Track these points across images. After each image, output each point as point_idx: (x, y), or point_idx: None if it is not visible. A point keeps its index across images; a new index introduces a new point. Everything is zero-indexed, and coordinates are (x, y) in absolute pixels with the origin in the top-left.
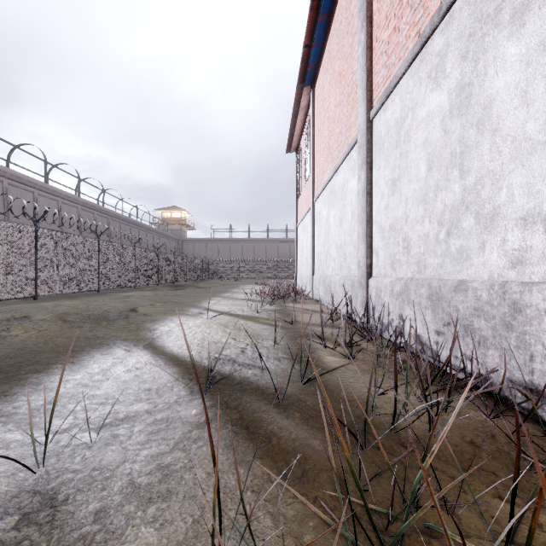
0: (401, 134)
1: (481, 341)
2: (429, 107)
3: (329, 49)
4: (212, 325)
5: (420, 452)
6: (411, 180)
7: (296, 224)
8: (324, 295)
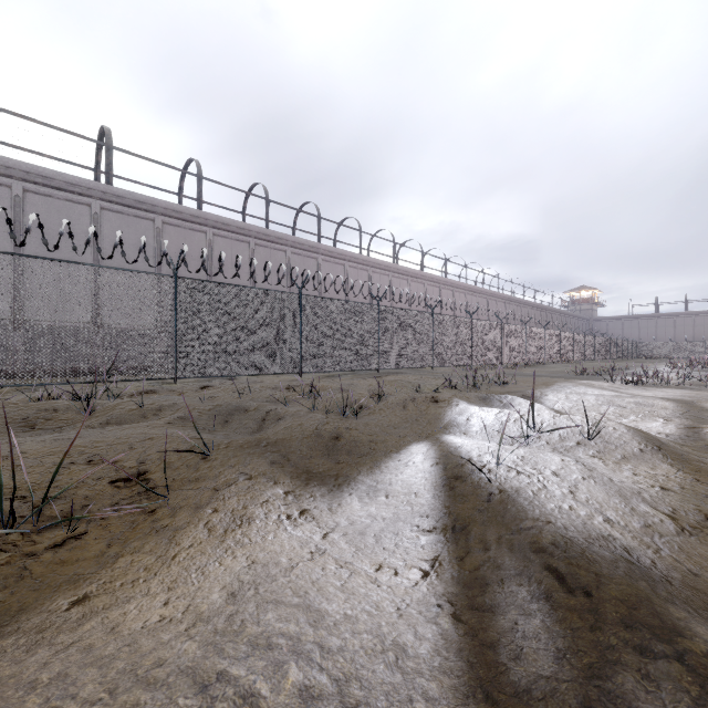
0: None
1: None
2: None
3: None
4: None
5: None
6: None
7: None
8: None
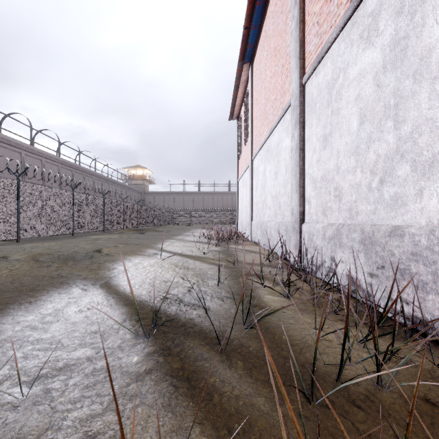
0: (332, 93)
1: (420, 285)
2: (361, 65)
3: (265, 29)
4: (164, 265)
5: (374, 413)
6: (343, 134)
7: (237, 179)
8: (261, 238)
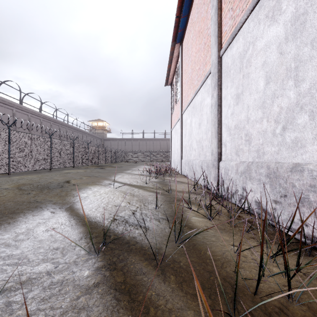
0: (244, 62)
1: None
2: (267, 38)
3: (192, 17)
4: (115, 192)
5: None
6: (252, 93)
7: (171, 129)
8: (188, 172)
